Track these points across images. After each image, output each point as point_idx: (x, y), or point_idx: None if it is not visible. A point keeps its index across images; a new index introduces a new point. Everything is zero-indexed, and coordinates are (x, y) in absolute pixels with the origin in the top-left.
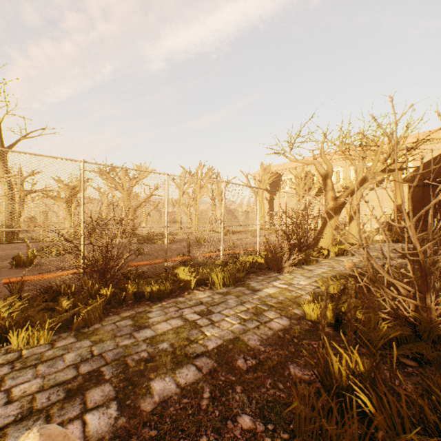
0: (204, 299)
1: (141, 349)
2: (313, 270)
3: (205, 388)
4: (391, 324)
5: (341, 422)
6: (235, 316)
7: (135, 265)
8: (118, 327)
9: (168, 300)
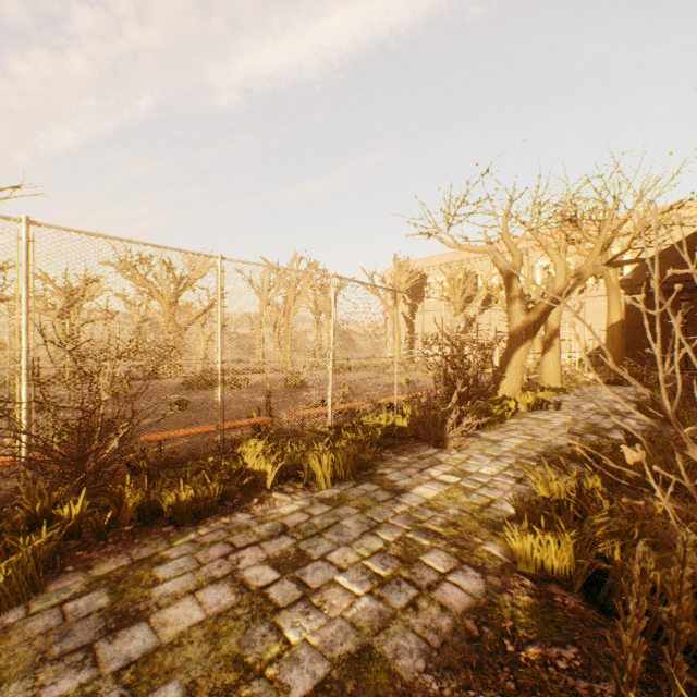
0: (292, 518)
1: None
2: (500, 441)
3: None
4: None
5: None
6: (359, 570)
7: (155, 439)
8: (65, 622)
9: (214, 520)
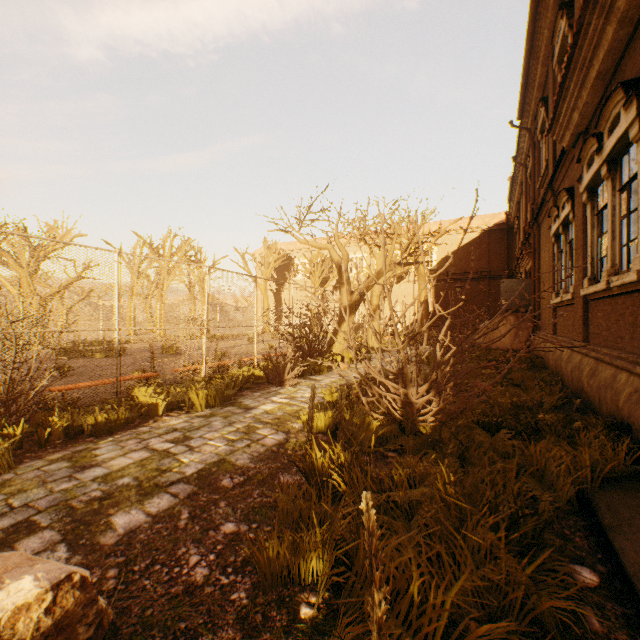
0: (180, 425)
1: (91, 489)
2: (322, 380)
3: (184, 510)
4: (384, 423)
5: (318, 503)
6: (221, 438)
7: (61, 390)
8: (48, 472)
9: (124, 432)
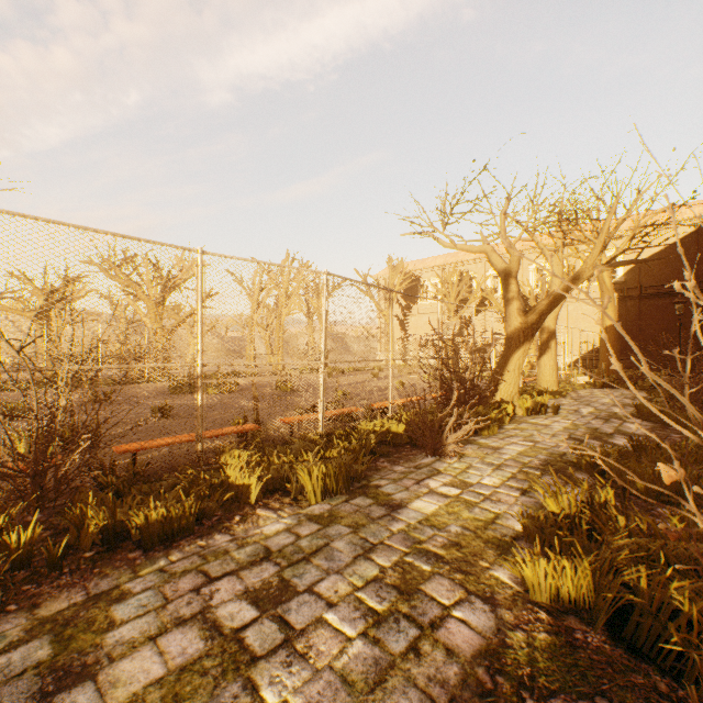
0: (277, 540)
1: None
2: (501, 449)
3: None
4: None
5: None
6: (351, 604)
7: (128, 450)
8: None
9: (188, 543)
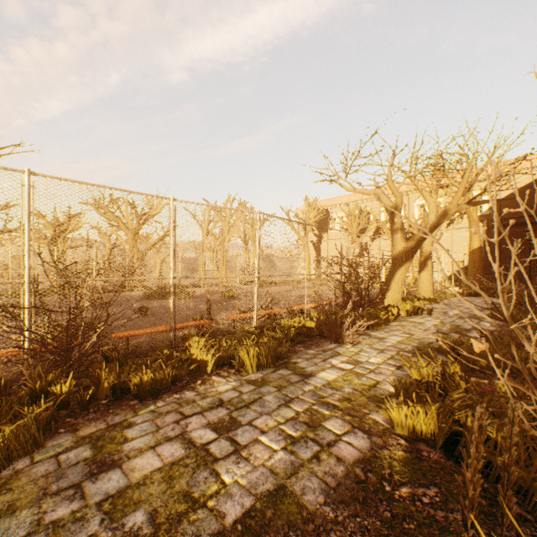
0: (227, 394)
1: (86, 534)
2: (385, 338)
3: None
4: None
5: None
6: (276, 432)
7: (124, 336)
8: (60, 468)
9: (168, 396)
